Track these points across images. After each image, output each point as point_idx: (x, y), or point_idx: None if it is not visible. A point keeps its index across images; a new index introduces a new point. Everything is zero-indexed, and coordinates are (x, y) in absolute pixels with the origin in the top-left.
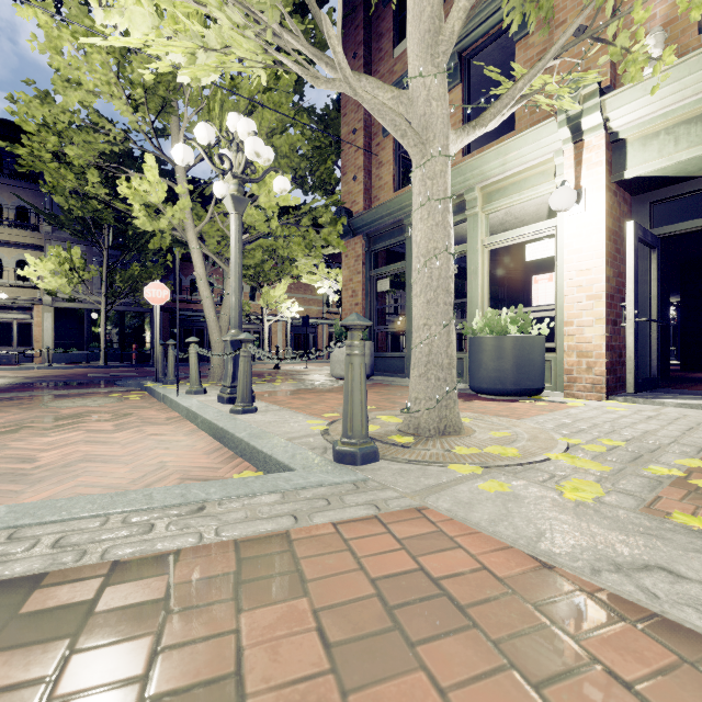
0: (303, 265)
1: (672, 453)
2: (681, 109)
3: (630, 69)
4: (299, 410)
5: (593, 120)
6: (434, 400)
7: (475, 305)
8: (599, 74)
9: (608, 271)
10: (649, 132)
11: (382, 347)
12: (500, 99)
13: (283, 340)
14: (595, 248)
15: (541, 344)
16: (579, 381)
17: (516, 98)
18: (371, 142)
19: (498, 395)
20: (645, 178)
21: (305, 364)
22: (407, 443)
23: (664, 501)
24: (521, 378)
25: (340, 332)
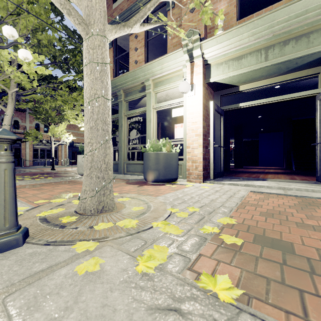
0: (69, 114)
1: (219, 213)
2: (230, 53)
3: (204, 16)
4: (25, 198)
5: (198, 52)
6: (95, 191)
7: (150, 137)
8: (200, 31)
9: (203, 123)
10: (219, 62)
11: None
12: (138, 12)
13: (65, 154)
14: (198, 112)
15: (176, 157)
16: (192, 174)
17: (147, 14)
18: None
19: (156, 182)
20: (218, 83)
21: (76, 167)
22: (67, 223)
23: (203, 257)
24: (166, 174)
25: (83, 150)
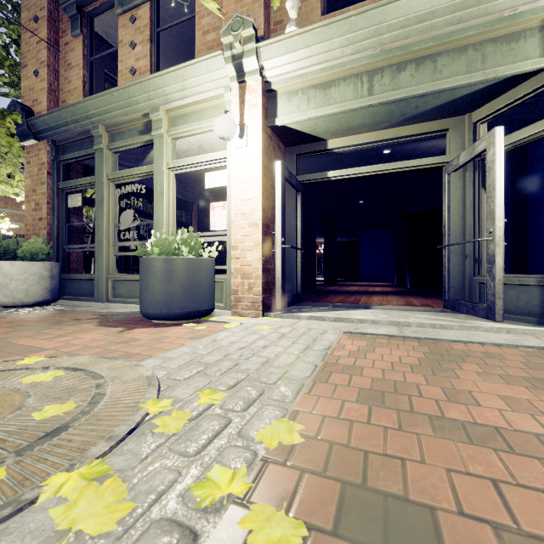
0: None
1: (269, 405)
2: (311, 74)
3: None
4: None
5: (252, 63)
6: None
7: (161, 227)
8: (256, 23)
9: (264, 202)
10: (292, 89)
11: (78, 268)
12: None
13: None
14: (254, 181)
15: (209, 267)
16: (243, 300)
17: None
18: (59, 38)
19: (165, 320)
20: (291, 130)
21: None
22: None
23: None
24: (187, 301)
25: (5, 250)
